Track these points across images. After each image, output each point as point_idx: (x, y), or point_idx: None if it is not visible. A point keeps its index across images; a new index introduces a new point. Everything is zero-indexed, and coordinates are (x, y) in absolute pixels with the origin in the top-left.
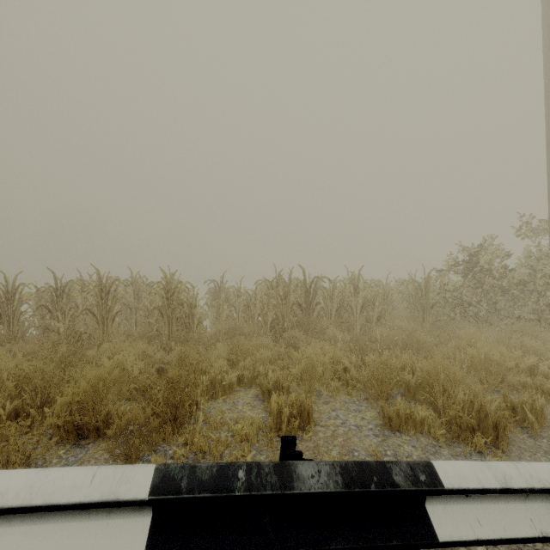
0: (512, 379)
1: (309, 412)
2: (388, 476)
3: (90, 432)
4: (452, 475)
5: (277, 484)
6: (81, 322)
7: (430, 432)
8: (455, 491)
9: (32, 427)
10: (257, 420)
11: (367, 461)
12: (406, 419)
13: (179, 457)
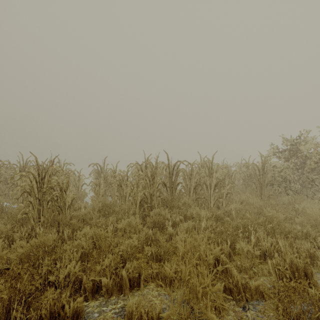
0: None
1: None
2: None
3: None
4: None
5: None
6: None
7: None
8: None
9: None
10: None
11: None
12: None
13: None
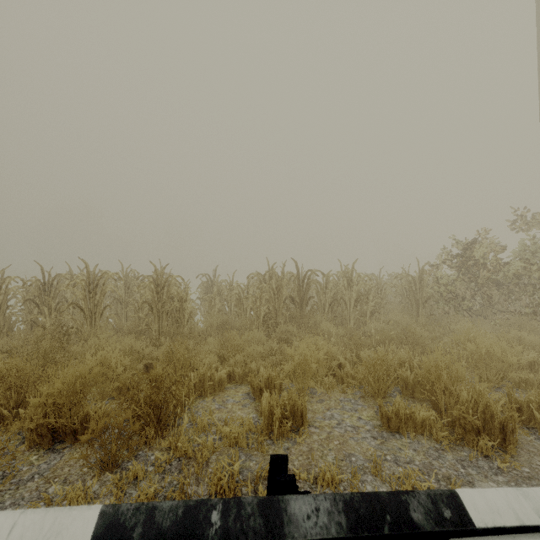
0: (514, 376)
1: (303, 412)
2: (405, 513)
3: (66, 436)
4: (483, 509)
5: (262, 530)
6: (68, 317)
7: (432, 434)
8: (488, 532)
9: (5, 429)
10: (247, 421)
11: (377, 492)
12: (405, 420)
13: (161, 464)
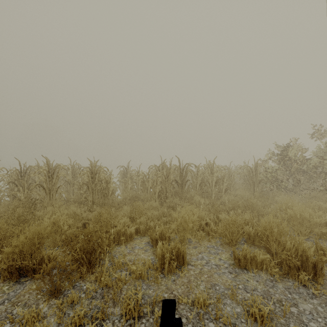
0: (318, 231)
1: (184, 256)
2: None
3: (28, 272)
4: None
5: None
6: (35, 193)
7: (268, 270)
8: None
9: None
10: (147, 262)
11: None
12: (250, 261)
13: (90, 291)
